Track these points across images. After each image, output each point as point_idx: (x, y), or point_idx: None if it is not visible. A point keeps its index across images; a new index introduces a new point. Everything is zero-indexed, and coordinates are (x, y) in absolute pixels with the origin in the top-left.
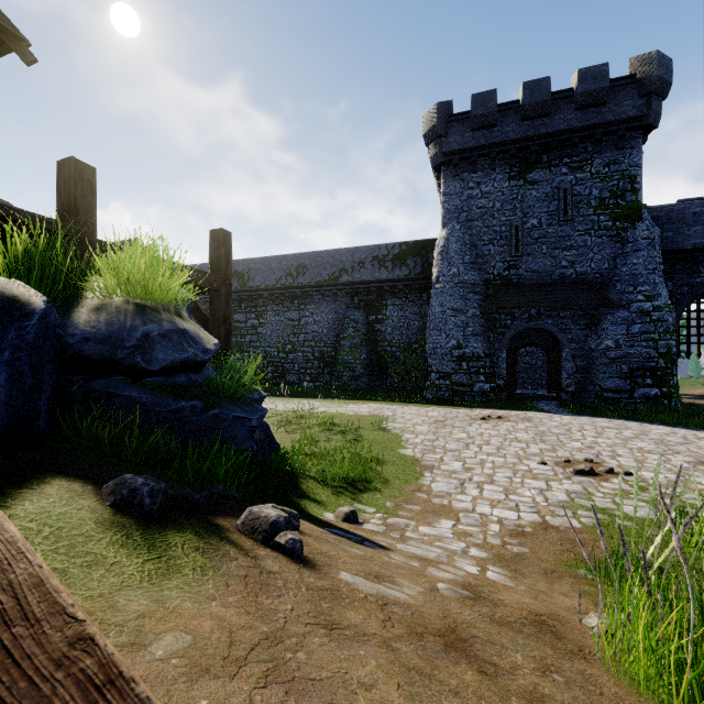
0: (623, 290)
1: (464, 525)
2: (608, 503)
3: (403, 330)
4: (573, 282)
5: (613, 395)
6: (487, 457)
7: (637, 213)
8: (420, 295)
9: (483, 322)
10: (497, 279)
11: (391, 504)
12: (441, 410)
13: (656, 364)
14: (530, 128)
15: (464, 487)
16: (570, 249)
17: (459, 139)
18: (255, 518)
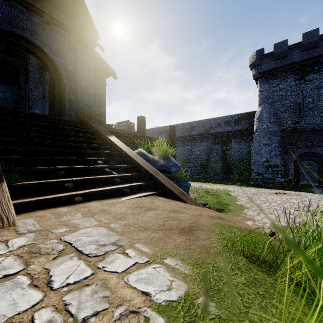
0: None
1: (256, 223)
2: (319, 224)
3: (239, 153)
4: None
5: None
6: (272, 206)
7: None
8: (248, 137)
9: (280, 149)
10: (288, 129)
11: (231, 216)
12: (256, 189)
13: None
14: (307, 54)
15: (259, 214)
16: None
17: (267, 65)
18: (201, 202)
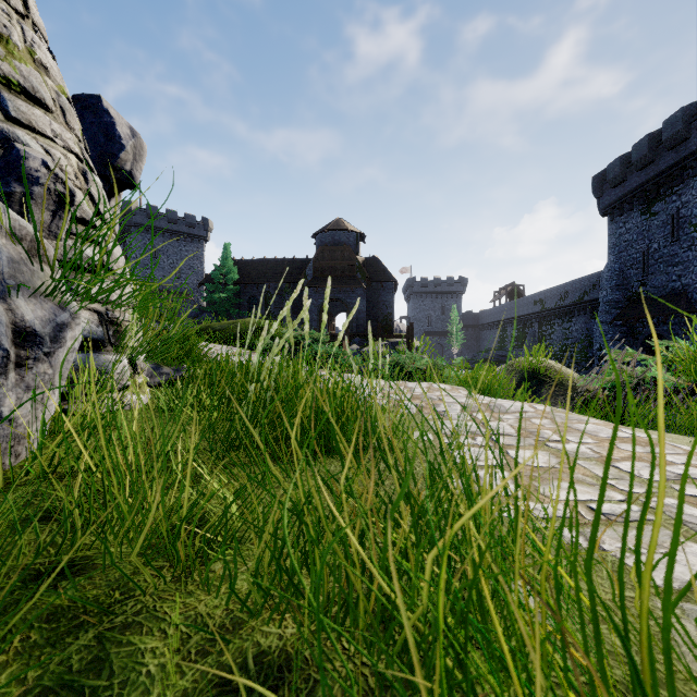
0: None
1: None
2: None
3: None
4: (675, 294)
5: None
6: None
7: None
8: None
9: (625, 330)
10: (634, 296)
11: None
12: None
13: None
14: (644, 174)
15: None
16: (677, 265)
17: (608, 196)
18: None
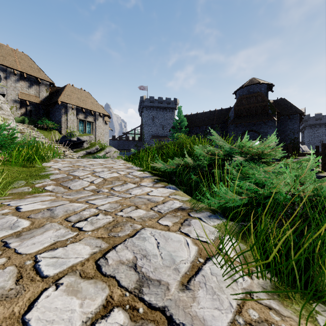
0: None
1: None
2: None
3: None
4: None
5: None
6: None
7: None
8: None
9: None
10: None
11: None
12: None
13: None
14: None
15: None
16: None
17: None
18: None
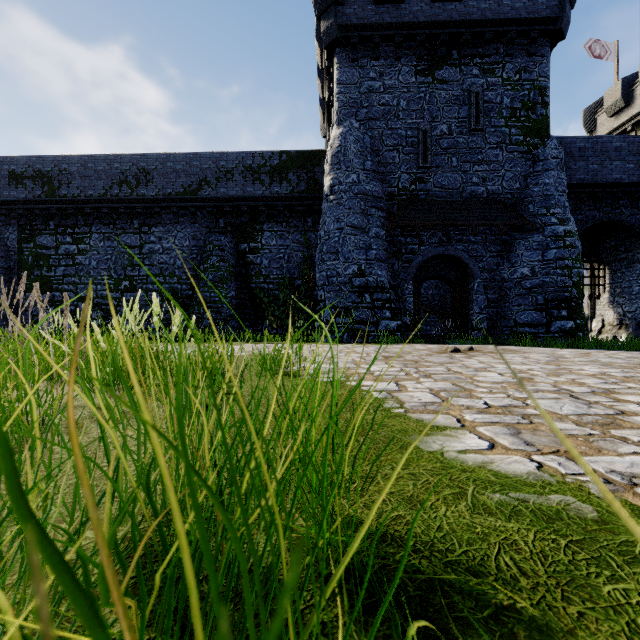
0: (536, 212)
1: None
2: None
3: (283, 263)
4: (486, 201)
5: (530, 330)
6: None
7: (547, 130)
8: (304, 220)
9: (386, 246)
10: (403, 194)
11: None
12: (368, 346)
13: (570, 294)
14: (442, 11)
15: None
16: (481, 163)
17: (359, 10)
18: None
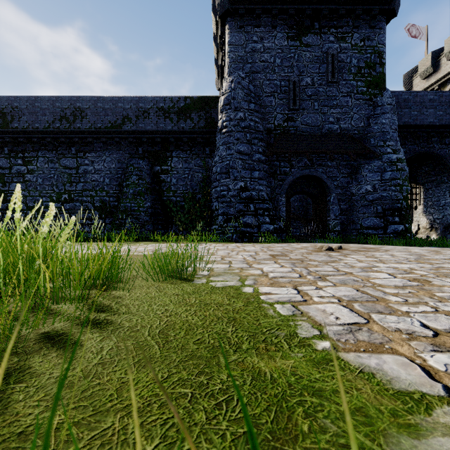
0: (376, 144)
1: None
2: None
3: (187, 181)
4: (339, 135)
5: (372, 231)
6: None
7: (383, 83)
8: (204, 149)
9: (266, 168)
10: (278, 130)
11: None
12: (254, 245)
13: (401, 205)
14: None
15: None
16: (336, 107)
17: None
18: None
